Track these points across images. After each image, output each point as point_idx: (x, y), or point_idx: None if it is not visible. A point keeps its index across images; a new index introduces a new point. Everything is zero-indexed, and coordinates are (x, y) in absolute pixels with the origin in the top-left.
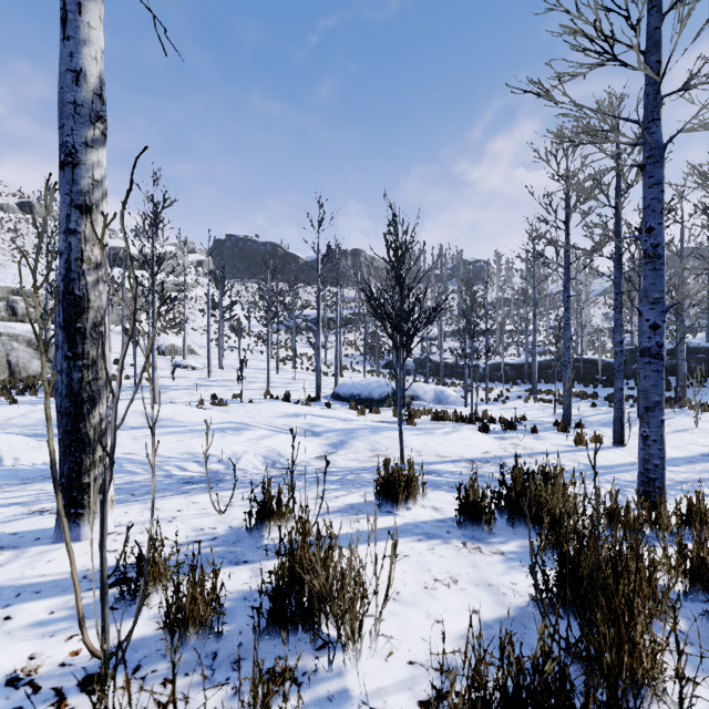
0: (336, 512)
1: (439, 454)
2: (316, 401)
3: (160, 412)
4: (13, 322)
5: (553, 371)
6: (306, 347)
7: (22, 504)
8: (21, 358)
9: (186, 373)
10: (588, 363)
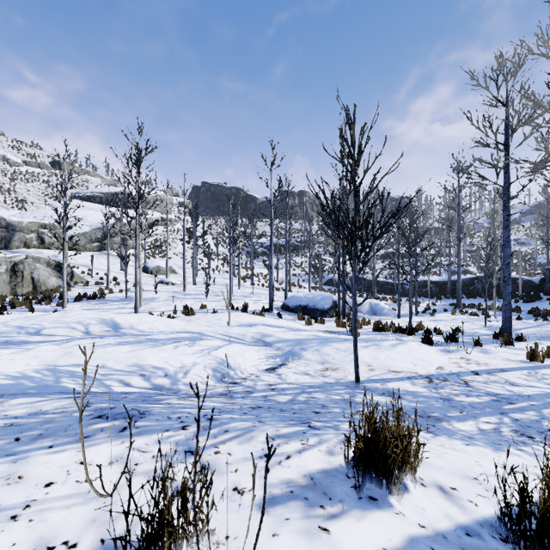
0: (287, 497)
1: (391, 369)
2: (269, 312)
3: (125, 321)
4: (42, 249)
5: (474, 288)
6: (262, 268)
7: None
8: (42, 275)
9: (167, 288)
10: None
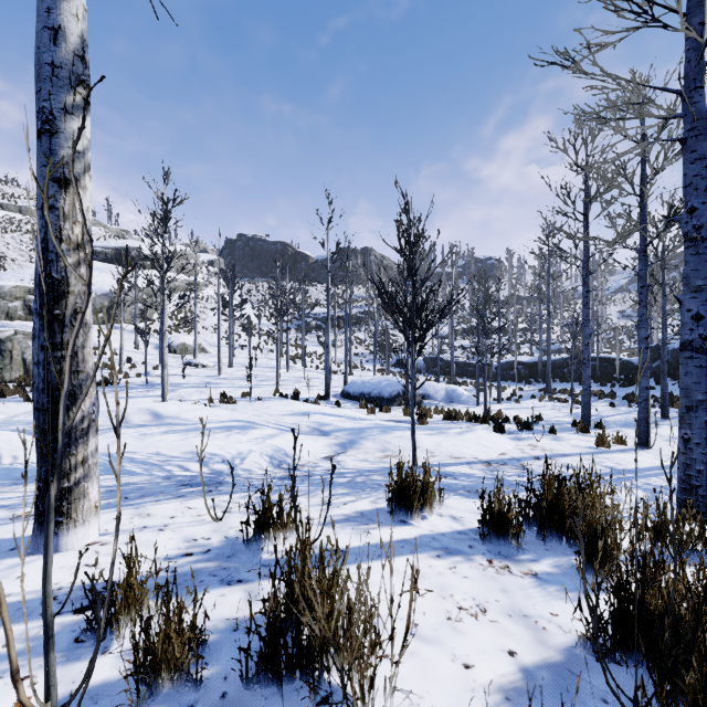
0: (344, 521)
1: (453, 455)
2: (325, 400)
3: (166, 410)
4: (30, 321)
5: (568, 370)
6: (316, 345)
7: (8, 507)
8: None
9: (197, 372)
10: (605, 362)
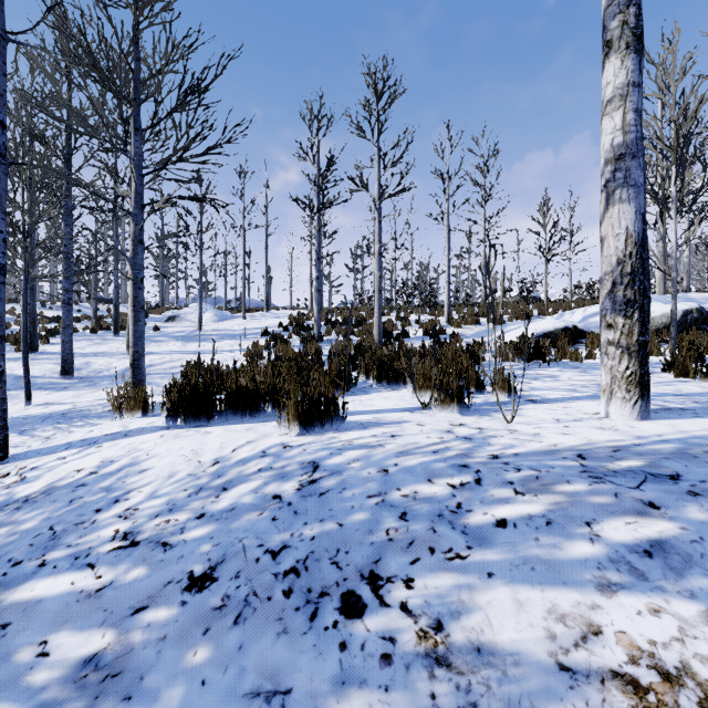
0: (388, 423)
1: None
2: None
3: None
4: None
5: None
6: None
7: None
8: None
9: None
10: None
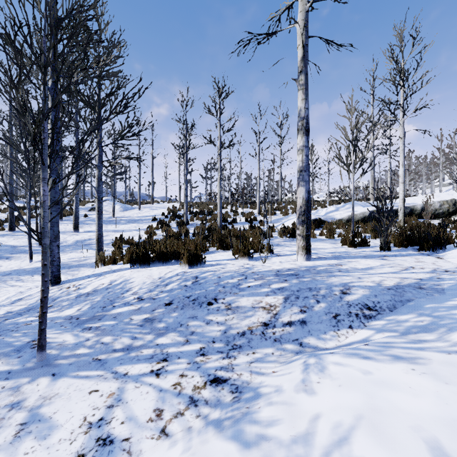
0: (222, 264)
1: None
2: None
3: None
4: None
5: None
6: None
7: (359, 268)
8: None
9: None
10: None
